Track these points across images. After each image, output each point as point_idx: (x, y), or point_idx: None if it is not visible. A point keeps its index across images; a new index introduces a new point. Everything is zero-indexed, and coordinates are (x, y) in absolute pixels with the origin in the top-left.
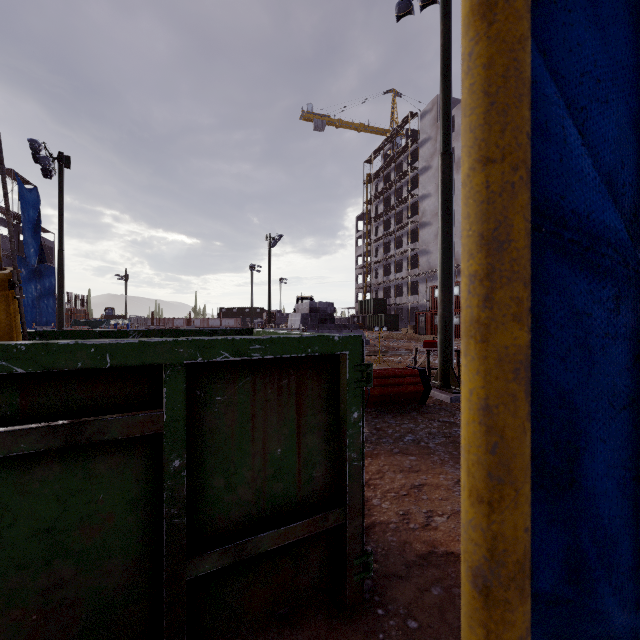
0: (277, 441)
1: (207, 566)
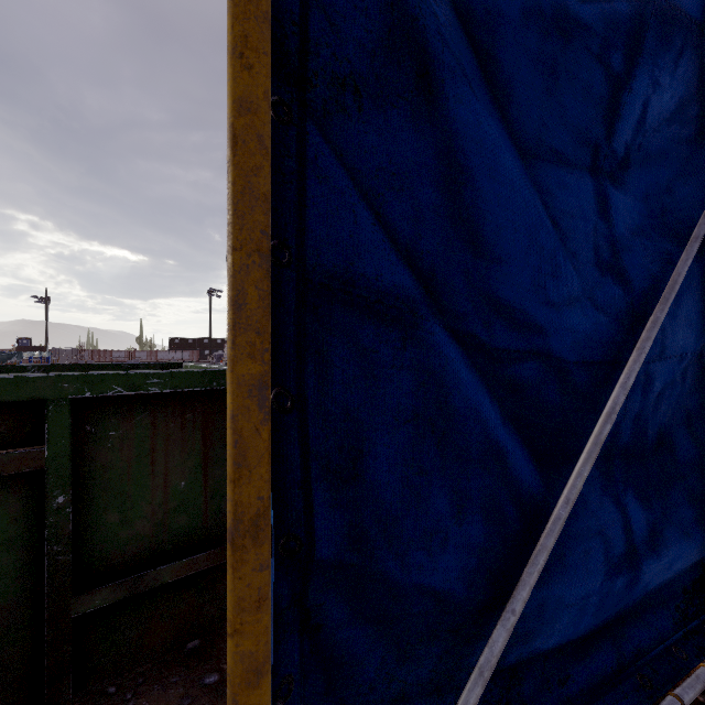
0: (181, 474)
1: (97, 602)
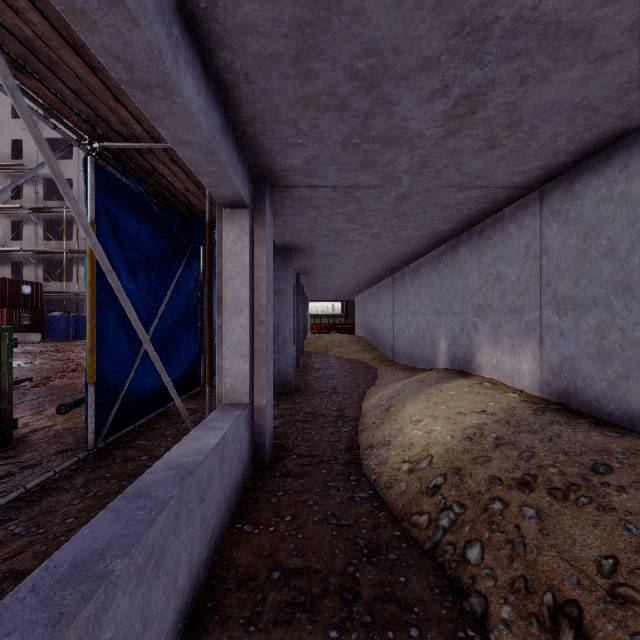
0: None
1: None
